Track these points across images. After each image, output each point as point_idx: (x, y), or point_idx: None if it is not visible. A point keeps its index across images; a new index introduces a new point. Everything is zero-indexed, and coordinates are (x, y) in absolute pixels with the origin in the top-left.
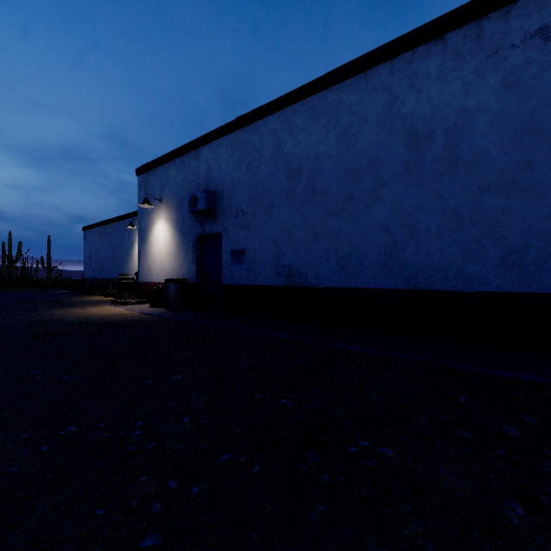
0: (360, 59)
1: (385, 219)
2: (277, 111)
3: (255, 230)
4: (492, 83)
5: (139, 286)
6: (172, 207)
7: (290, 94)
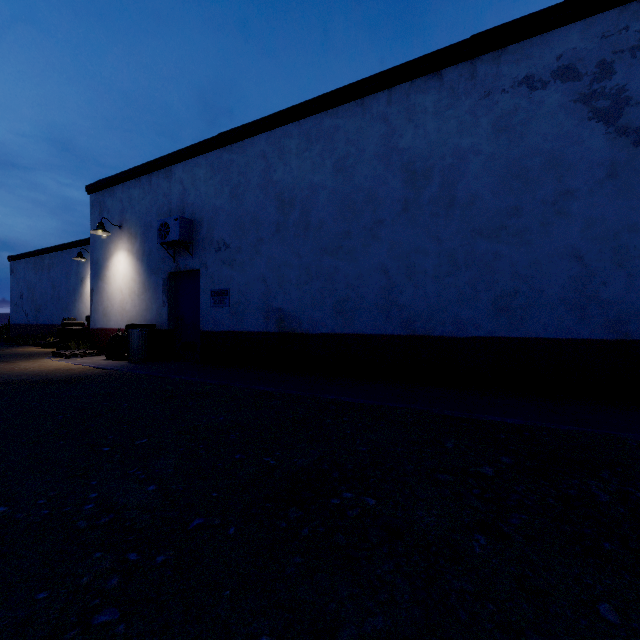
0: (357, 84)
1: (383, 260)
2: (266, 131)
3: (240, 267)
4: (484, 126)
5: (91, 333)
6: (136, 236)
7: (281, 113)
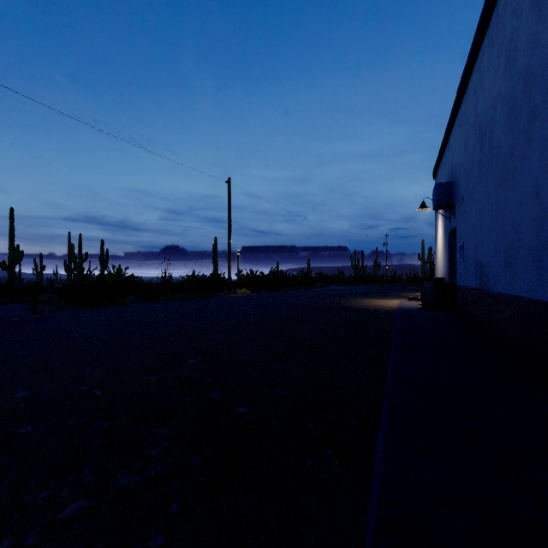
0: None
1: (535, 175)
2: (474, 62)
3: (466, 219)
4: None
5: None
6: None
7: (475, 34)
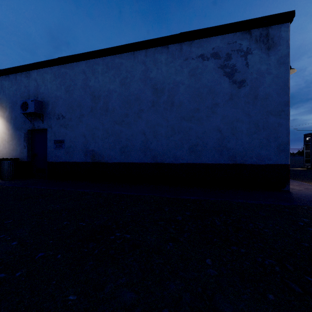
0: (131, 44)
1: (143, 128)
2: (85, 60)
3: (71, 128)
4: (185, 72)
5: None
6: (6, 108)
7: (93, 52)
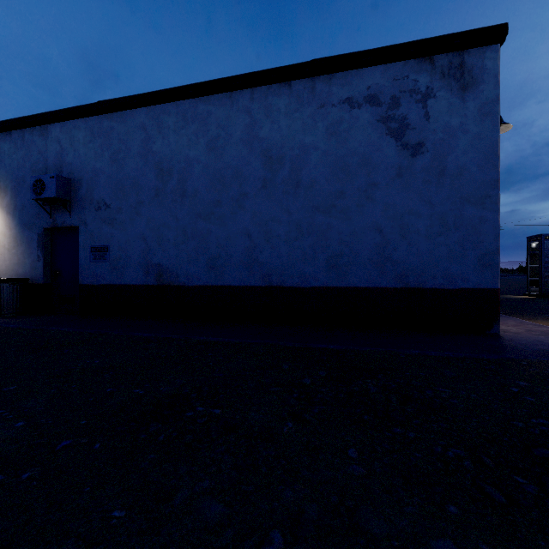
0: (226, 80)
1: (247, 226)
2: (146, 106)
3: (121, 226)
4: (321, 129)
5: None
6: (6, 190)
7: (160, 92)
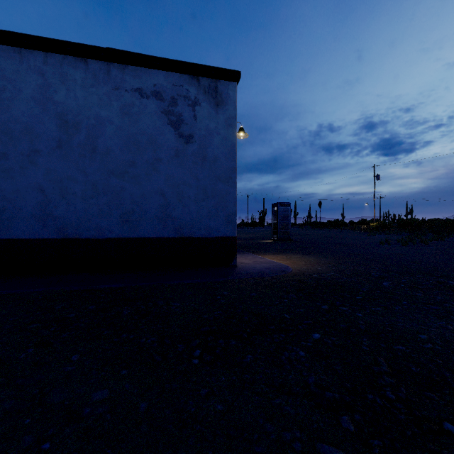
0: (13, 34)
1: (40, 181)
2: None
3: None
4: (115, 107)
5: None
6: None
7: None
